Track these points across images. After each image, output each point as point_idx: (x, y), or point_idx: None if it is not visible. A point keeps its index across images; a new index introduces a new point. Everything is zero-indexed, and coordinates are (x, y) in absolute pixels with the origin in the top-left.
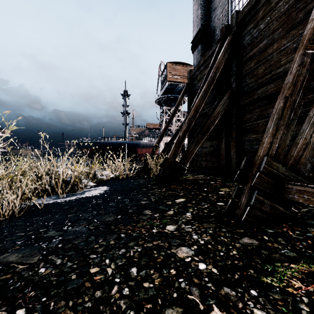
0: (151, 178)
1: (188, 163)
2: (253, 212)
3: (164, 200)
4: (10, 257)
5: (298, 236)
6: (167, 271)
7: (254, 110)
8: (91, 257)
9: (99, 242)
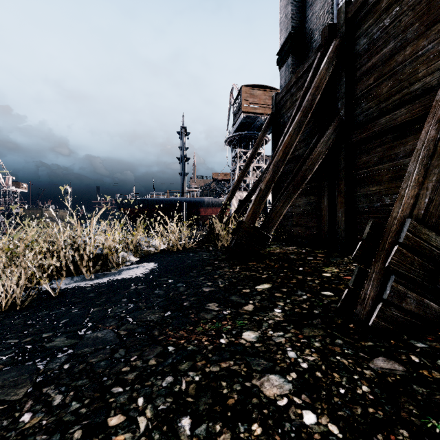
0: (219, 250)
1: (273, 228)
2: (389, 311)
3: (238, 286)
4: None
5: None
6: (245, 427)
7: (374, 149)
8: (115, 391)
9: (131, 361)
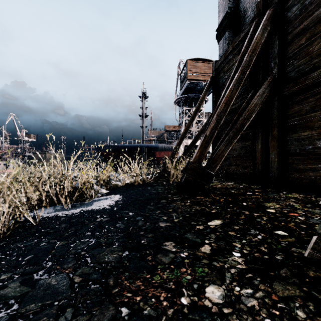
0: (171, 185)
1: (216, 168)
2: None
3: (191, 221)
4: None
5: None
6: None
7: (306, 100)
8: None
9: None
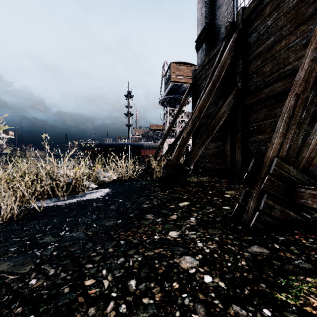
0: (154, 180)
1: (192, 164)
2: (263, 217)
3: (167, 203)
4: (0, 266)
5: (312, 245)
6: (169, 284)
7: (261, 110)
8: (87, 267)
9: (97, 250)
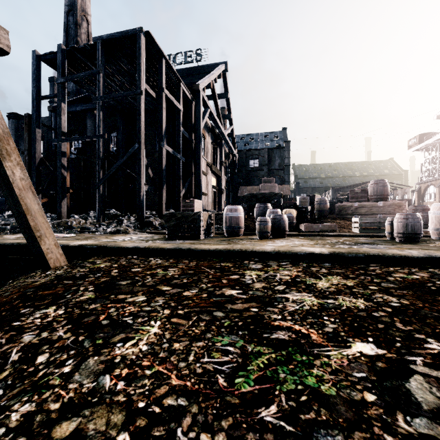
0: None
1: None
2: None
3: None
4: None
5: None
6: None
7: None
8: None
9: None
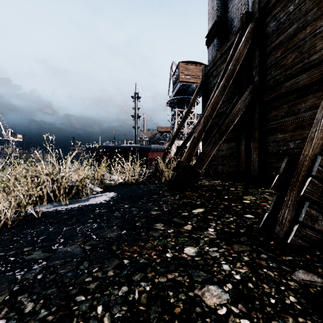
0: (162, 183)
1: (204, 166)
2: (304, 231)
3: (178, 210)
4: None
5: None
6: None
7: (281, 106)
8: (78, 300)
9: (93, 273)
